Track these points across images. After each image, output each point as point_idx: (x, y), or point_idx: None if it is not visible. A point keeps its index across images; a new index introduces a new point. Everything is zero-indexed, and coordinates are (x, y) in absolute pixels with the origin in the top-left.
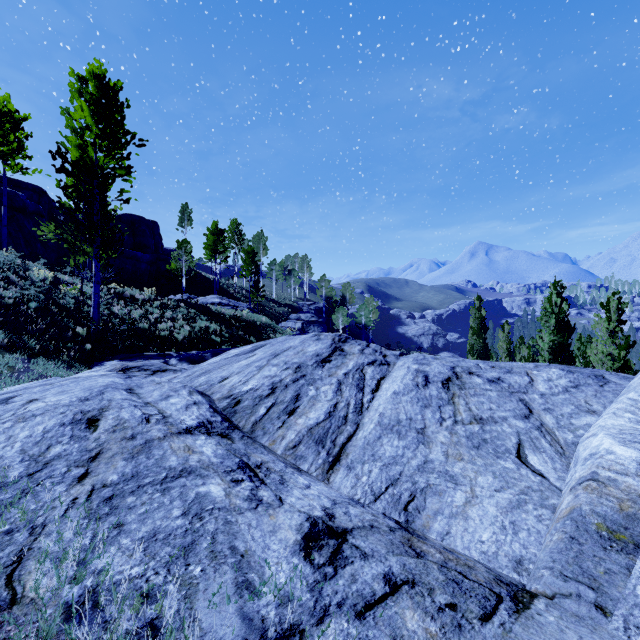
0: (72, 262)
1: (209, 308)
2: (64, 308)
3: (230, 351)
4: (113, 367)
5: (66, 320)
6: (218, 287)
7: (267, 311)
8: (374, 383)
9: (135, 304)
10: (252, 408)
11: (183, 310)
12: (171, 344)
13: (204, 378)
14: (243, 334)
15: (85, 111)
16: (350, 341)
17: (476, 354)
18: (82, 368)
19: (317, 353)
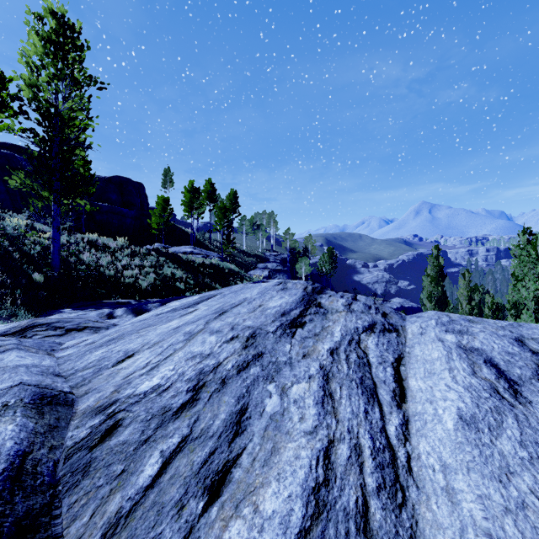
0: (31, 207)
1: (179, 256)
2: (28, 255)
3: (170, 303)
4: (16, 324)
5: (26, 266)
6: (195, 240)
7: (238, 261)
8: (390, 374)
9: (106, 252)
10: (130, 455)
11: (153, 258)
12: (136, 291)
13: (101, 352)
14: (209, 281)
15: (39, 47)
16: (328, 291)
17: (434, 301)
18: (26, 318)
19: (282, 310)
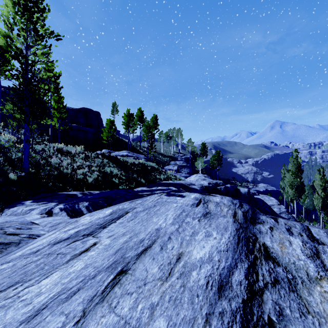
0: (10, 126)
1: (117, 158)
2: (10, 159)
3: (82, 218)
4: None
5: (7, 168)
6: (130, 146)
7: (157, 160)
8: None
9: (68, 156)
10: None
11: (99, 160)
12: (84, 184)
13: None
14: (136, 176)
15: (10, 8)
16: (263, 218)
17: (294, 188)
18: None
19: (217, 275)
